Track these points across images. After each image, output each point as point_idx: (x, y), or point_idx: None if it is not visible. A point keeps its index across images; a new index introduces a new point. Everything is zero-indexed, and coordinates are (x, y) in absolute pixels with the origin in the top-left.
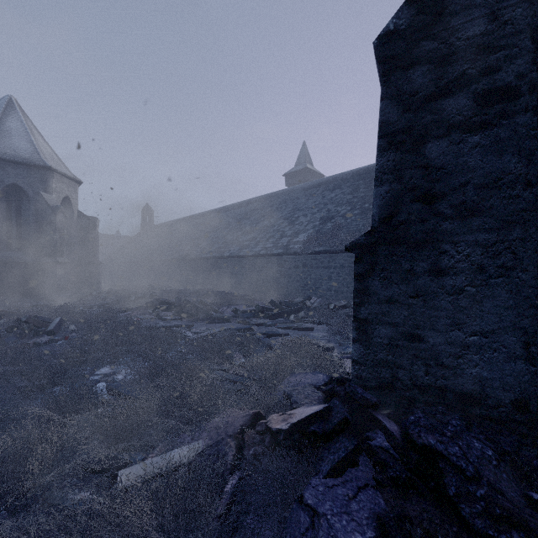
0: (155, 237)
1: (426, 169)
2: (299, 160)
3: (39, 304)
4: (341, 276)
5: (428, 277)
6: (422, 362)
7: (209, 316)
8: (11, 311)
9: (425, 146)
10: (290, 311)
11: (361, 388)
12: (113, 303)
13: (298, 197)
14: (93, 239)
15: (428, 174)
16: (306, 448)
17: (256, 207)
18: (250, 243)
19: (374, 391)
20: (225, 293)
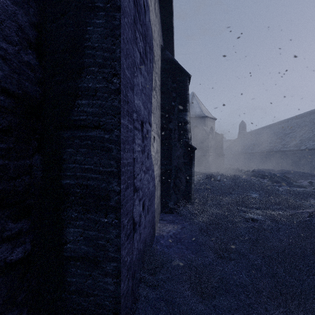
0: (247, 139)
1: None
2: None
3: (205, 171)
4: None
5: None
6: None
7: (290, 184)
8: (201, 172)
9: None
10: None
11: None
12: (234, 173)
13: None
14: (221, 144)
15: None
16: None
17: None
18: None
19: None
20: (302, 173)
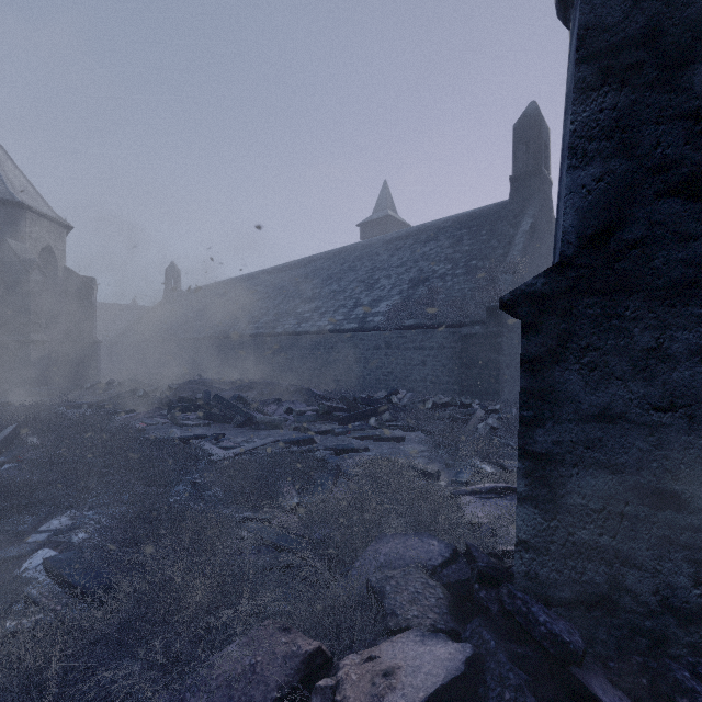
0: (182, 307)
1: (696, 120)
2: (379, 206)
3: (1, 402)
4: (440, 360)
5: (700, 365)
6: (685, 556)
7: (251, 419)
8: None
9: (694, 69)
10: (369, 412)
11: (537, 603)
12: (112, 401)
13: (377, 253)
14: (88, 308)
15: (700, 132)
16: None
17: (321, 266)
18: (312, 315)
19: (567, 610)
20: (276, 385)
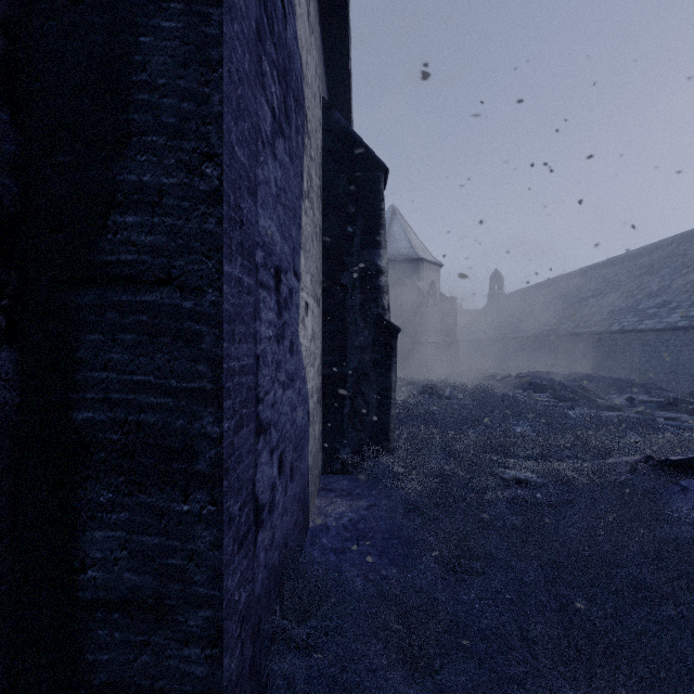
0: (507, 309)
1: None
2: None
3: (418, 378)
4: None
5: None
6: None
7: (592, 403)
8: (410, 380)
9: None
10: None
11: None
12: (479, 382)
13: None
14: (453, 318)
15: None
16: (693, 478)
17: (672, 252)
18: (657, 311)
19: None
20: (614, 379)
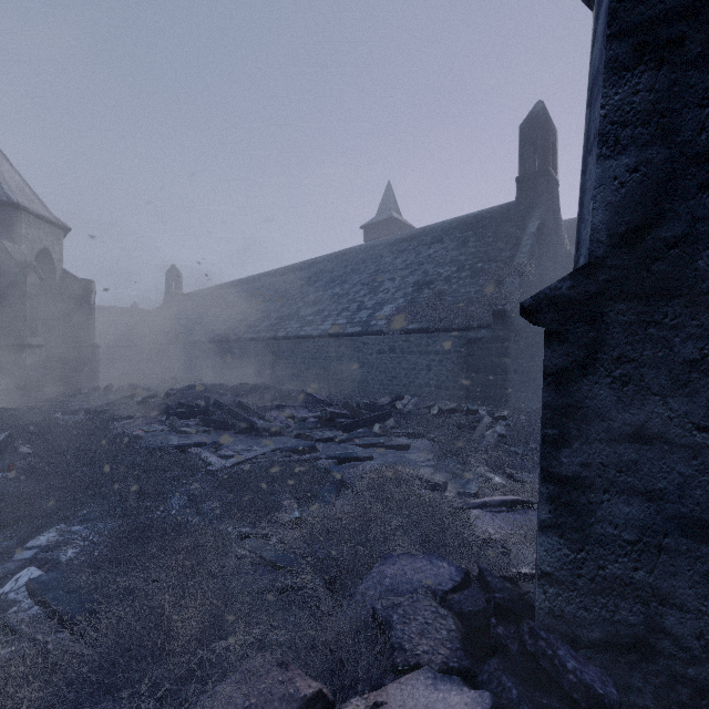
0: (183, 310)
1: None
2: (382, 208)
3: None
4: (445, 365)
5: None
6: None
7: (251, 426)
8: None
9: None
10: (373, 418)
11: (563, 643)
12: (110, 406)
13: (381, 255)
14: (86, 311)
15: None
16: None
17: (324, 268)
18: (314, 318)
19: (597, 652)
20: (278, 390)
